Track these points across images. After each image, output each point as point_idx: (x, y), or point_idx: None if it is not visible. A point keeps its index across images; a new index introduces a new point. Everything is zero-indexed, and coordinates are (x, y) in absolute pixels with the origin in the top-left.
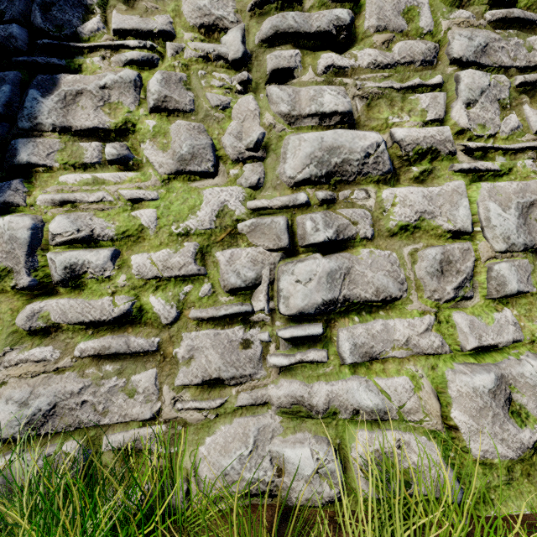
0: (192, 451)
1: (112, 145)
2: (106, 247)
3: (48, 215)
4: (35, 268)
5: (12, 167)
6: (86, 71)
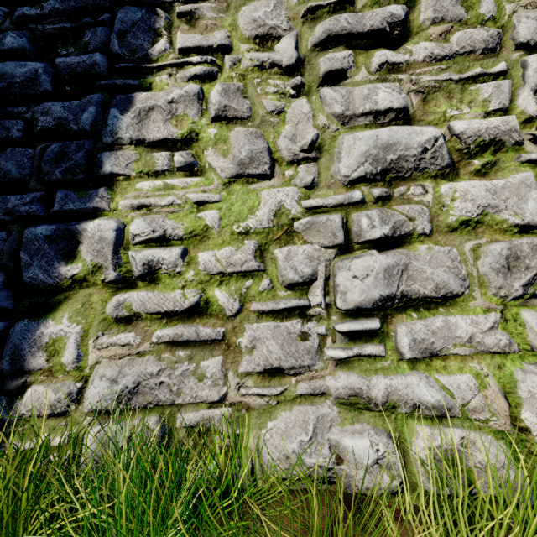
0: (255, 434)
1: (179, 154)
2: (176, 245)
3: (128, 218)
4: (119, 264)
5: (98, 177)
6: (156, 89)
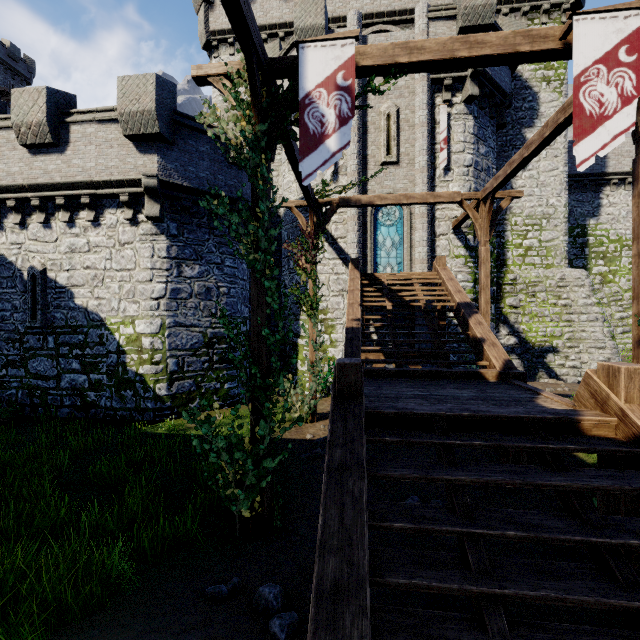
0: None
1: None
2: None
3: None
4: None
5: None
6: None
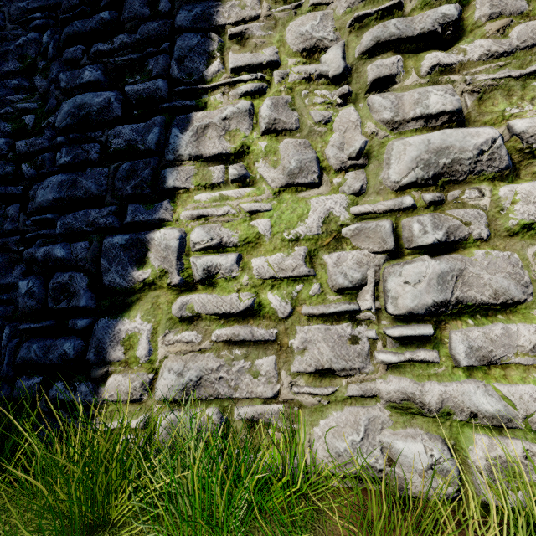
0: (307, 431)
1: (233, 167)
2: (231, 252)
3: (188, 227)
4: (182, 269)
5: (162, 191)
6: (210, 107)
